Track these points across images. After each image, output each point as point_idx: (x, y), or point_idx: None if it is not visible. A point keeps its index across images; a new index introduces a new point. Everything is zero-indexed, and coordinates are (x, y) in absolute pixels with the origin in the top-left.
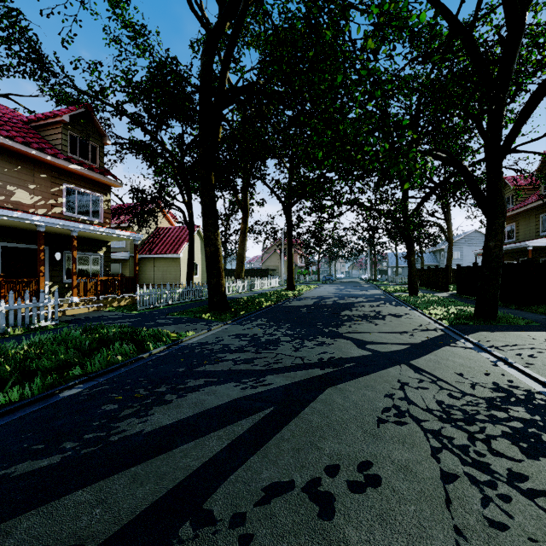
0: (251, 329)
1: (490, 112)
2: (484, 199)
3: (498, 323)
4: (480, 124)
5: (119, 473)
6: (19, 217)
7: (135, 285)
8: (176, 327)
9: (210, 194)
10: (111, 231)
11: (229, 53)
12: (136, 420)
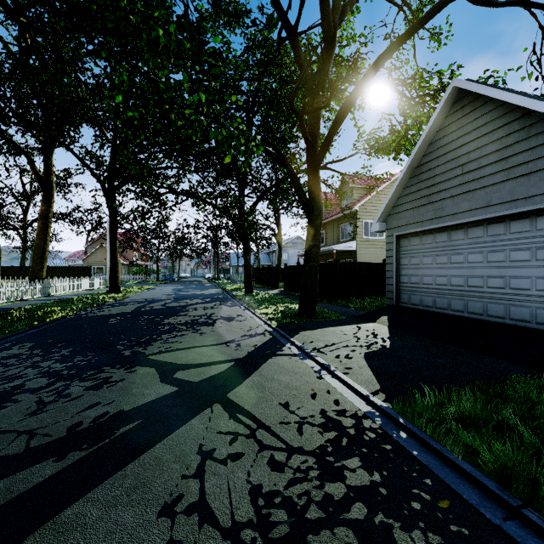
0: None
1: (311, 111)
2: (306, 199)
3: (317, 319)
4: (303, 124)
5: None
6: None
7: None
8: None
9: None
10: None
11: None
12: None
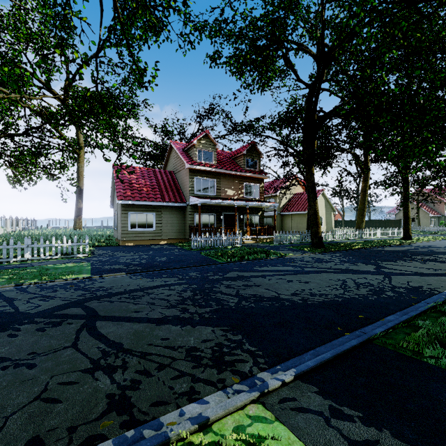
0: (324, 256)
1: None
2: None
3: None
4: None
5: (252, 272)
6: (229, 203)
7: (274, 231)
8: (286, 252)
9: (311, 180)
10: (262, 204)
11: (314, 106)
12: (258, 268)
